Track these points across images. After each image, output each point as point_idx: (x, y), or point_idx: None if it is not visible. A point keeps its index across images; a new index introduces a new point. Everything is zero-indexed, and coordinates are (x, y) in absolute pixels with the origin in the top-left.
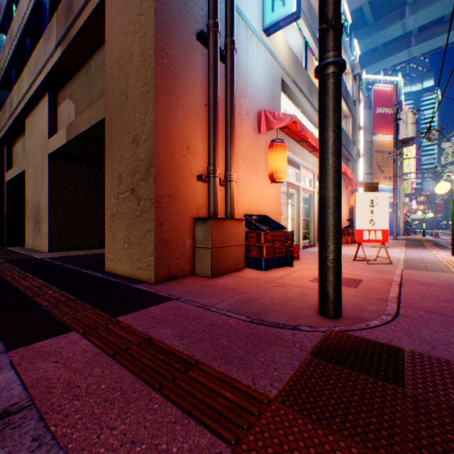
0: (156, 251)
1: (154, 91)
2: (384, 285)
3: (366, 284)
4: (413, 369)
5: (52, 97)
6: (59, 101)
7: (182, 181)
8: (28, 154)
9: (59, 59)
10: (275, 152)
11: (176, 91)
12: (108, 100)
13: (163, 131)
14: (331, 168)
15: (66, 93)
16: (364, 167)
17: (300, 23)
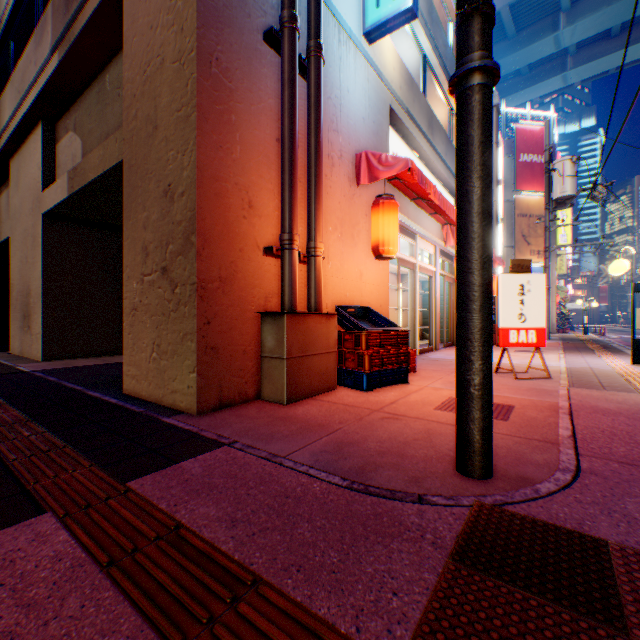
0: (200, 365)
1: (198, 117)
2: (548, 415)
3: (520, 414)
4: (634, 589)
5: (47, 128)
6: (58, 135)
7: (242, 256)
8: (13, 213)
9: (57, 71)
10: (382, 213)
11: (233, 118)
12: (128, 131)
13: (211, 179)
14: (477, 238)
15: (69, 123)
16: (503, 237)
17: (416, 27)
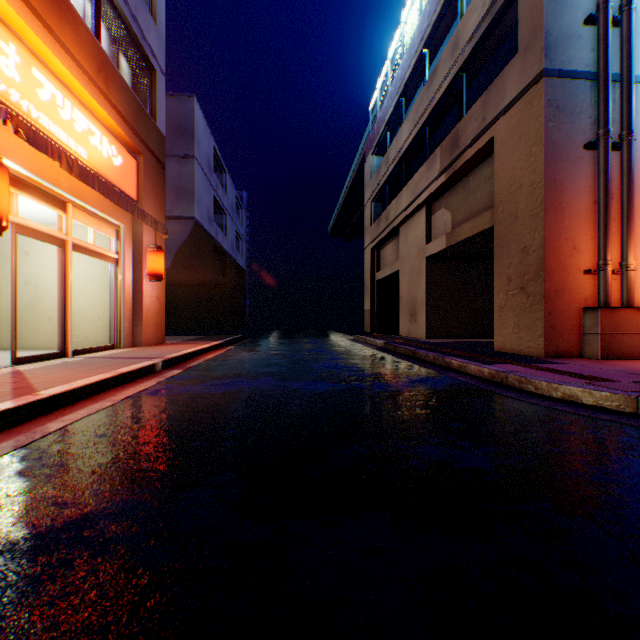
0: (543, 334)
1: (542, 214)
2: None
3: None
4: None
5: (426, 209)
6: (432, 211)
7: (567, 277)
8: (401, 257)
9: (442, 183)
10: None
11: (562, 205)
12: (495, 219)
13: (549, 242)
14: None
15: (440, 204)
16: None
17: None
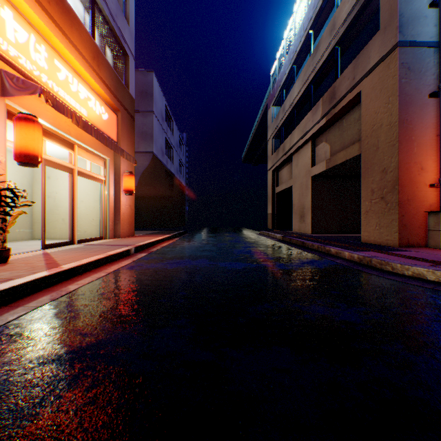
0: (398, 230)
1: (397, 145)
2: None
3: None
4: None
5: (312, 142)
6: (315, 144)
7: (416, 190)
8: (293, 176)
9: (323, 124)
10: None
11: (412, 138)
12: (362, 149)
13: (402, 164)
14: None
15: (321, 139)
16: None
17: None
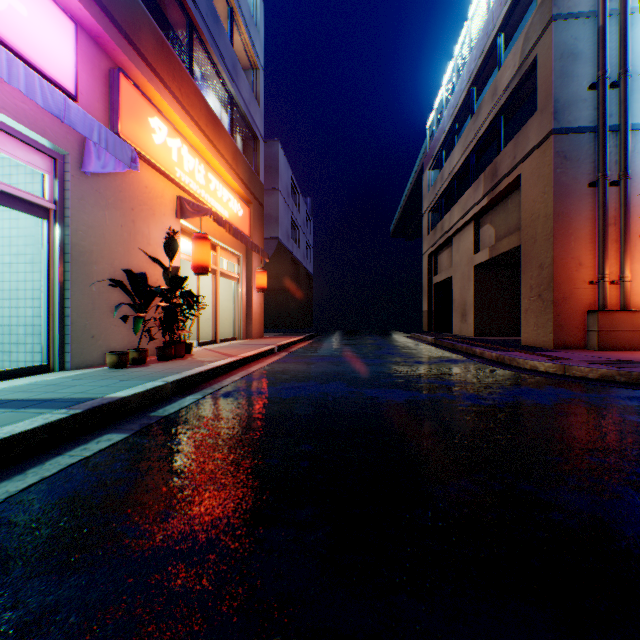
0: (552, 331)
1: (551, 240)
2: None
3: None
4: None
5: (474, 223)
6: (479, 225)
7: (573, 287)
8: (454, 264)
9: (484, 205)
10: None
11: (568, 232)
12: (522, 239)
13: (557, 260)
14: None
15: (485, 220)
16: None
17: None
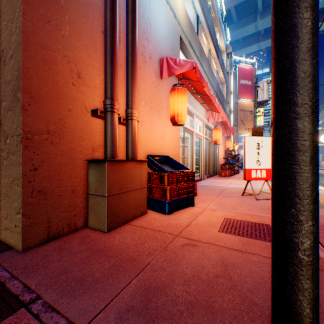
0: (25, 206)
1: None
2: None
3: None
4: None
5: None
6: None
7: (71, 114)
8: None
9: None
10: (177, 95)
11: (62, 1)
12: None
13: (38, 45)
14: (307, 77)
15: None
16: (232, 121)
17: None
